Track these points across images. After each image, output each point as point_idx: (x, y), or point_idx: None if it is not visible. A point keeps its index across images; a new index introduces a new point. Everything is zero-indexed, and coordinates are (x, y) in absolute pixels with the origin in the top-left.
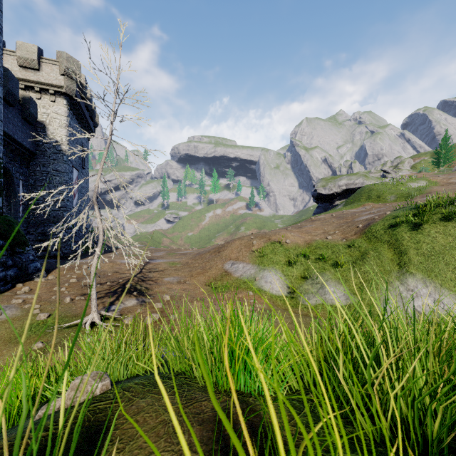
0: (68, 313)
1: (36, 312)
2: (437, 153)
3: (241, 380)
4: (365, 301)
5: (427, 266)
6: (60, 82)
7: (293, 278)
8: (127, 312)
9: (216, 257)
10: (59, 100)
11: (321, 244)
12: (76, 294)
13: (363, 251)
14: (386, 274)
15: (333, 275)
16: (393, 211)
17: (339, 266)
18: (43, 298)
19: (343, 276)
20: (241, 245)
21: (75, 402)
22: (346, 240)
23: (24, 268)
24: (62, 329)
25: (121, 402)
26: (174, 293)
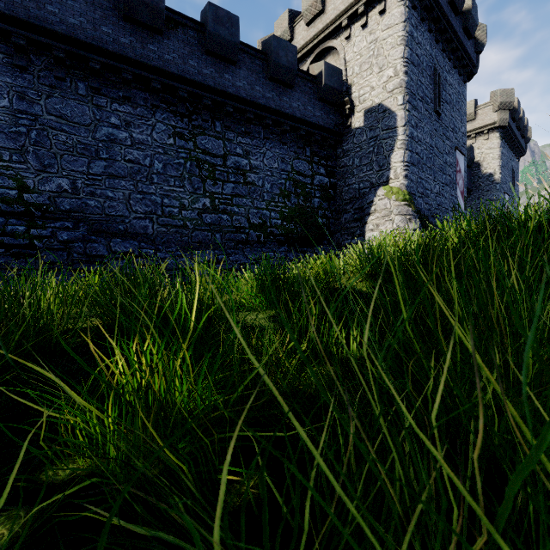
0: None
1: None
2: None
3: None
4: None
5: None
6: (493, 119)
7: None
8: None
9: None
10: (492, 135)
11: None
12: None
13: None
14: None
15: None
16: None
17: None
18: None
19: None
20: None
21: None
22: None
23: None
24: None
25: None
26: None
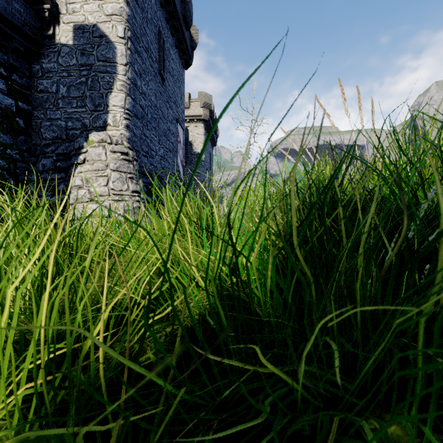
0: None
1: None
2: None
3: None
4: None
5: None
6: (200, 112)
7: None
8: None
9: None
10: (199, 124)
11: None
12: None
13: None
14: None
15: None
16: None
17: None
18: None
19: None
20: None
21: None
22: None
23: None
24: None
25: None
26: None
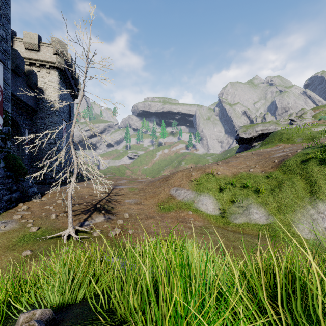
0: (53, 227)
1: (30, 225)
2: None
3: None
4: (282, 221)
5: None
6: (53, 59)
7: (223, 202)
8: (96, 226)
9: (164, 185)
10: (53, 72)
11: (245, 175)
12: (60, 212)
13: (279, 181)
14: (299, 200)
15: (255, 199)
16: (303, 150)
17: (260, 192)
18: (36, 215)
19: (264, 201)
20: (183, 176)
21: None
22: (265, 172)
23: (25, 192)
24: (46, 240)
25: None
26: (132, 212)
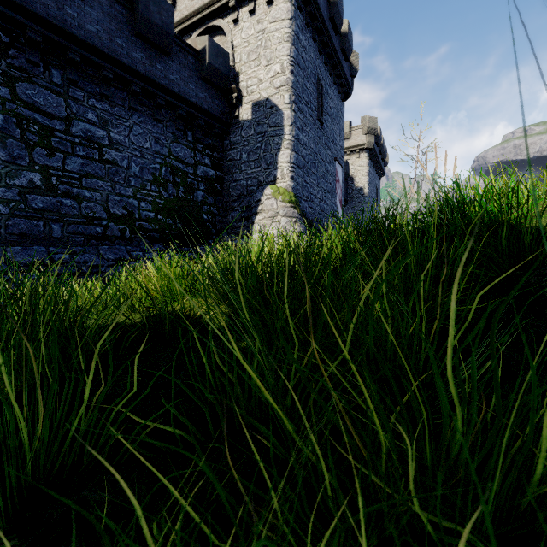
0: None
1: None
2: None
3: None
4: None
5: None
6: (363, 140)
7: None
8: None
9: None
10: (362, 155)
11: None
12: None
13: None
14: None
15: None
16: None
17: None
18: None
19: None
20: None
21: None
22: None
23: None
24: None
25: None
26: None
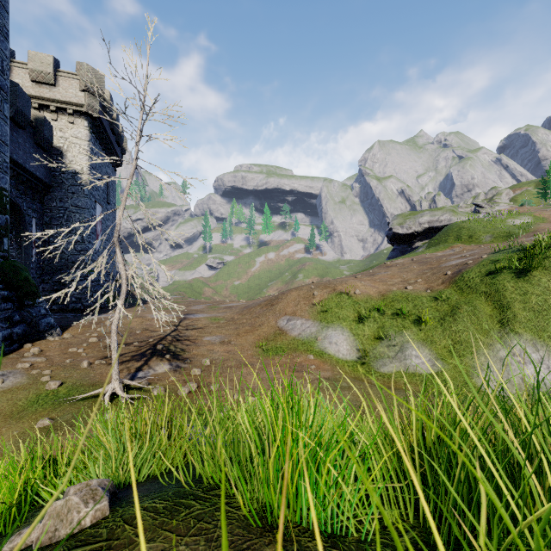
0: (85, 381)
1: (46, 379)
2: (543, 182)
3: (304, 507)
4: (456, 369)
5: (537, 325)
6: (81, 99)
7: (364, 339)
8: (157, 380)
9: (269, 311)
10: (79, 121)
11: (400, 296)
12: (96, 357)
13: (453, 305)
14: (484, 334)
15: (416, 335)
16: (491, 255)
17: (423, 323)
18: (56, 362)
19: (428, 337)
20: (299, 297)
21: (52, 539)
22: (431, 291)
23: (34, 325)
24: (76, 402)
25: (116, 548)
26: (216, 357)
